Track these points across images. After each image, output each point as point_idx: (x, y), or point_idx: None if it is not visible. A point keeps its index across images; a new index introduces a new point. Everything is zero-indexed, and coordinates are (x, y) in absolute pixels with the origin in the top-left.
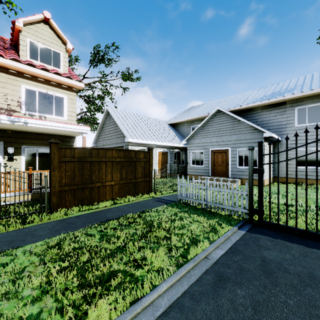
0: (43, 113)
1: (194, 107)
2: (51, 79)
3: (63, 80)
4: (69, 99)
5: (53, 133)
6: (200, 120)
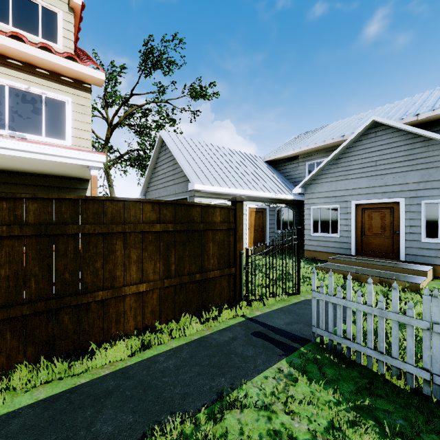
0: (21, 130)
1: (307, 132)
2: (34, 60)
3: (58, 62)
4: (77, 105)
5: (37, 171)
6: (324, 150)
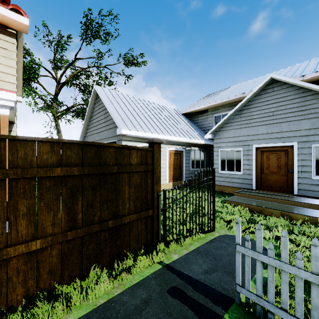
0: None
1: (214, 93)
2: None
3: None
4: None
5: None
6: (228, 105)
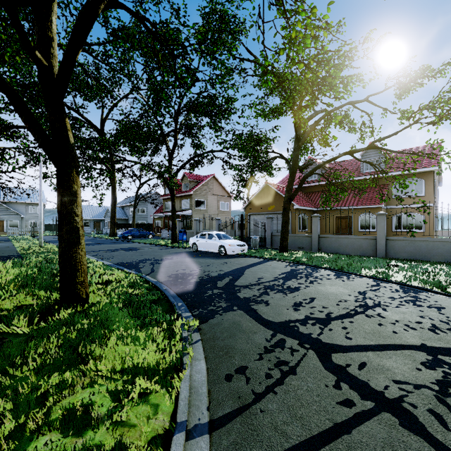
0: None
1: None
2: None
3: None
4: None
5: None
6: None
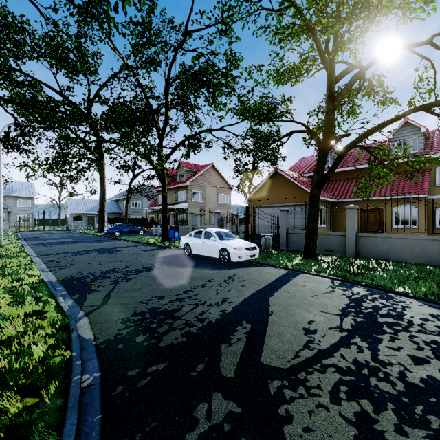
0: None
1: None
2: None
3: None
4: None
5: None
6: None
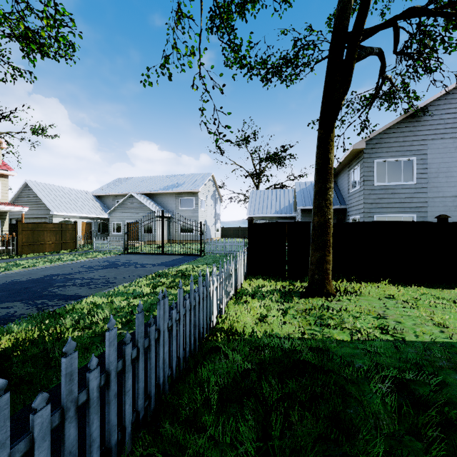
0: None
1: (122, 179)
2: None
3: (1, 172)
4: (3, 183)
5: None
6: (123, 196)
